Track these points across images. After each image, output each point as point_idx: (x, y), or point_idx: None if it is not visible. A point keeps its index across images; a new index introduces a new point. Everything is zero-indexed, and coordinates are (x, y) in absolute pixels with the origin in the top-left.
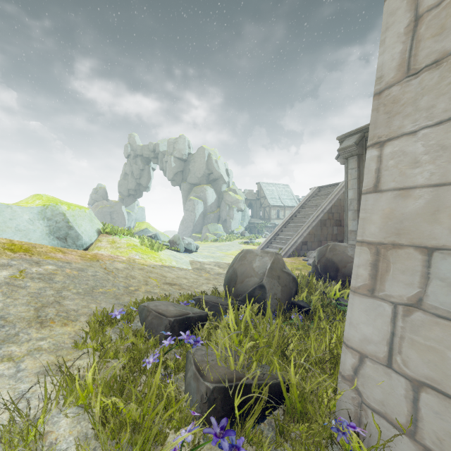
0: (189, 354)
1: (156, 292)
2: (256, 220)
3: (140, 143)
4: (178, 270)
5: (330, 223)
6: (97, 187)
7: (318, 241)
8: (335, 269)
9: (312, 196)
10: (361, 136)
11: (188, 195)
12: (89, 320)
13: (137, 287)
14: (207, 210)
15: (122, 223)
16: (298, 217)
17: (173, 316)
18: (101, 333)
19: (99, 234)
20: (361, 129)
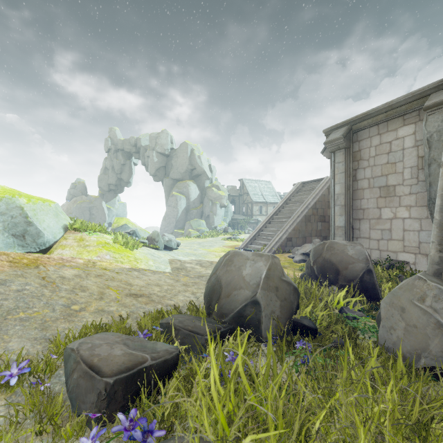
0: None
1: (111, 310)
2: (239, 216)
3: (121, 137)
4: (151, 273)
5: (315, 219)
6: (76, 181)
7: (303, 237)
8: (335, 271)
9: (296, 191)
10: (349, 128)
11: (171, 191)
12: None
13: (84, 305)
14: (190, 206)
15: (103, 219)
16: (282, 213)
17: (114, 371)
18: None
19: (66, 230)
20: (349, 121)
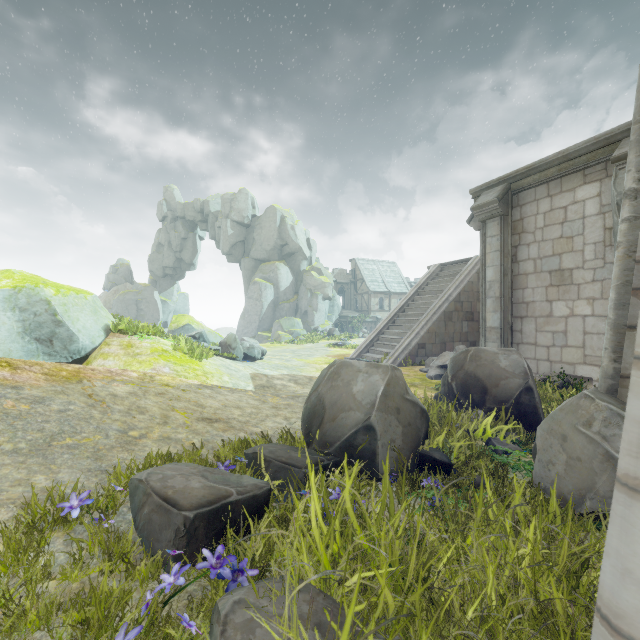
0: (216, 622)
1: (179, 438)
2: (350, 313)
3: (181, 200)
4: (228, 392)
5: (458, 317)
6: (117, 263)
7: (441, 342)
8: (481, 390)
9: (431, 277)
10: (506, 188)
11: (252, 276)
12: (18, 516)
13: (144, 431)
14: (280, 298)
15: (155, 317)
16: (412, 308)
17: (193, 505)
18: (33, 552)
19: (108, 333)
20: (506, 178)
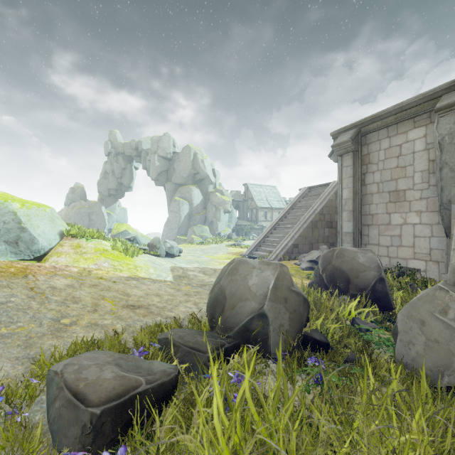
0: None
1: (105, 323)
2: (244, 222)
3: (122, 140)
4: (150, 282)
5: (322, 225)
6: (74, 186)
7: (310, 243)
8: (345, 280)
9: (302, 196)
10: (357, 131)
11: (173, 196)
12: None
13: (75, 318)
14: (193, 211)
15: (102, 225)
16: (288, 218)
17: (102, 399)
18: None
19: (62, 237)
20: (357, 124)
